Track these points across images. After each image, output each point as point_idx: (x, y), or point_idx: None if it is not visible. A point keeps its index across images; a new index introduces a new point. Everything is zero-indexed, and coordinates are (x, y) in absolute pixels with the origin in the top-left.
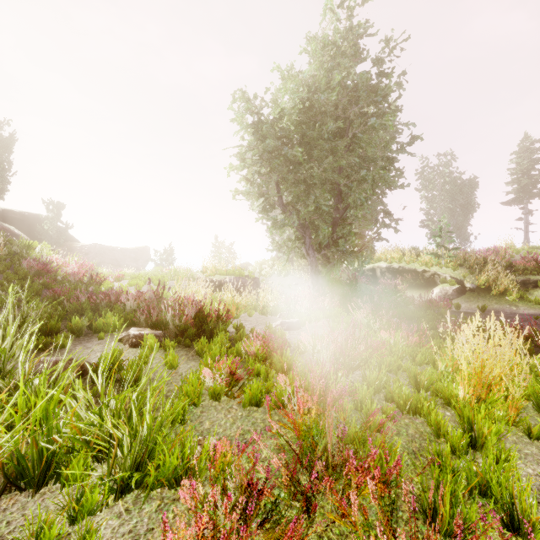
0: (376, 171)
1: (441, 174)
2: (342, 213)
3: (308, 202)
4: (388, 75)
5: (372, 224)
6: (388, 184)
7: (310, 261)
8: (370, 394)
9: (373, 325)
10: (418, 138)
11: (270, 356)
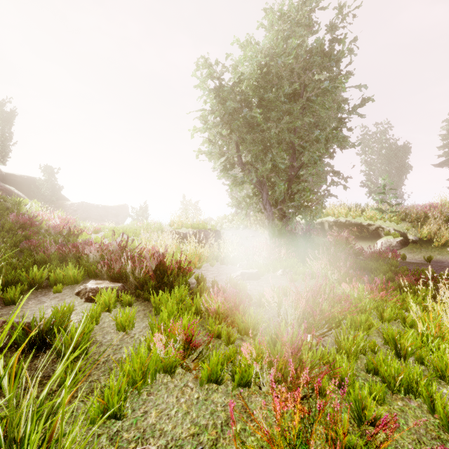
0: (329, 131)
1: (379, 140)
2: (297, 170)
3: (266, 160)
4: (341, 41)
5: (325, 181)
6: (340, 143)
7: (267, 215)
8: (352, 367)
9: (330, 276)
10: (369, 100)
11: (231, 312)
